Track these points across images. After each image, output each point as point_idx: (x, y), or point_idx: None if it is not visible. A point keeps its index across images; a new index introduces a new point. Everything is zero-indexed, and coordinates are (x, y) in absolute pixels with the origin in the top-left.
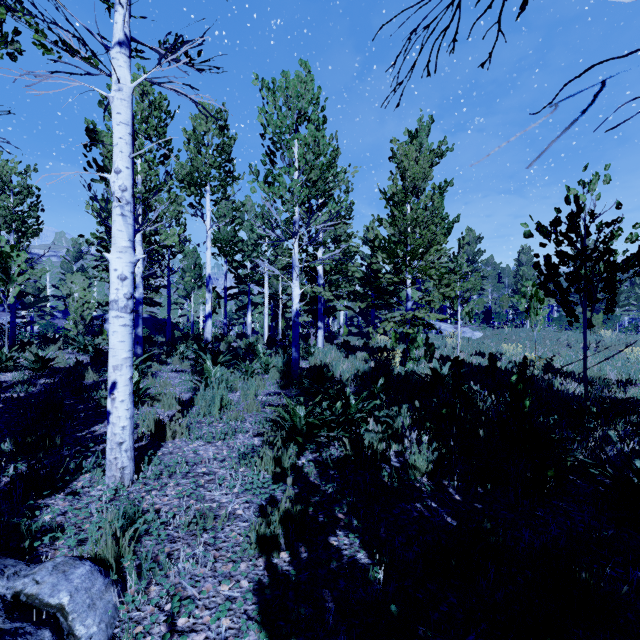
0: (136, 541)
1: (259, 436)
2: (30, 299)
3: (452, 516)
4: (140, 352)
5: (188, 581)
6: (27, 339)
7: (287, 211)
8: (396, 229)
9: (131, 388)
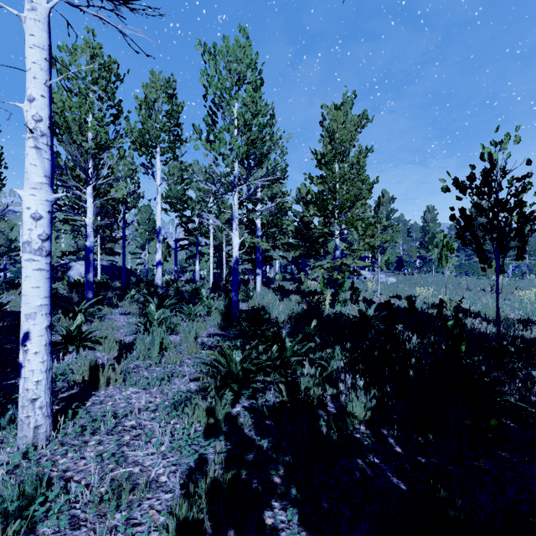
0: (30, 528)
1: (196, 380)
2: (2, 249)
3: (397, 475)
4: (91, 296)
5: None
6: None
7: (227, 166)
8: (326, 186)
9: (48, 338)
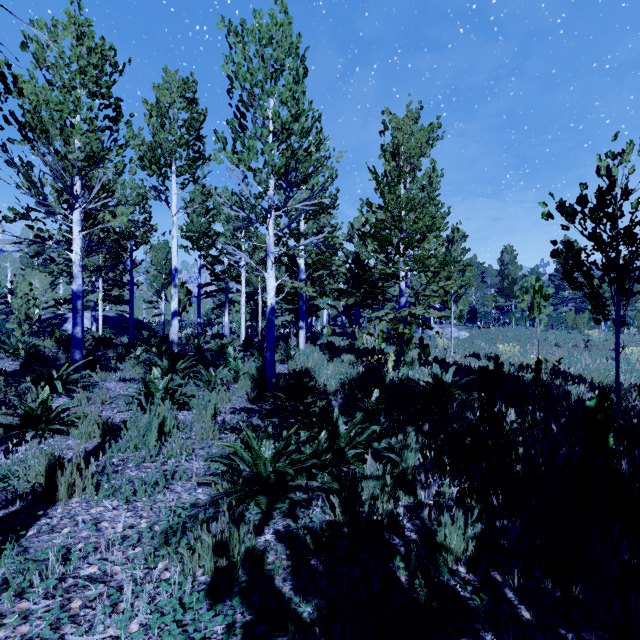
0: None
1: (207, 485)
2: None
3: None
4: (78, 357)
5: None
6: None
7: (259, 184)
8: (388, 214)
9: None
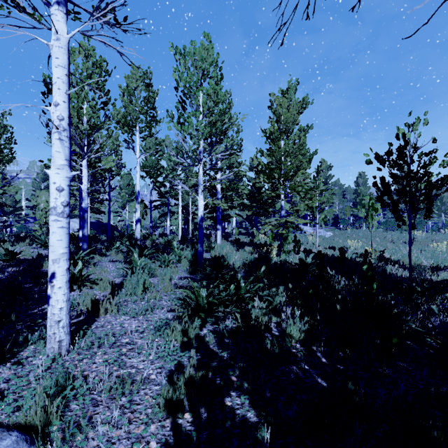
0: (65, 405)
1: (172, 311)
2: (9, 209)
3: (321, 376)
4: (86, 247)
5: (105, 443)
6: (6, 238)
7: (194, 144)
8: (273, 158)
9: (67, 277)
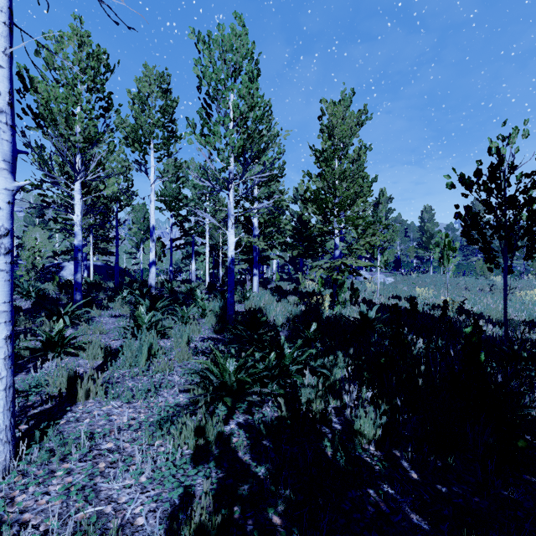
0: None
1: (186, 392)
2: None
3: (416, 510)
4: (79, 298)
5: None
6: None
7: (222, 161)
8: (325, 183)
9: (7, 350)
